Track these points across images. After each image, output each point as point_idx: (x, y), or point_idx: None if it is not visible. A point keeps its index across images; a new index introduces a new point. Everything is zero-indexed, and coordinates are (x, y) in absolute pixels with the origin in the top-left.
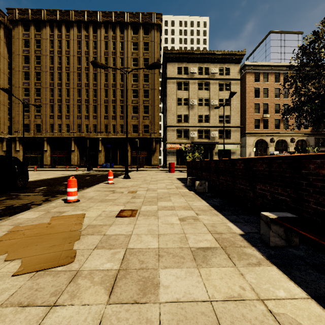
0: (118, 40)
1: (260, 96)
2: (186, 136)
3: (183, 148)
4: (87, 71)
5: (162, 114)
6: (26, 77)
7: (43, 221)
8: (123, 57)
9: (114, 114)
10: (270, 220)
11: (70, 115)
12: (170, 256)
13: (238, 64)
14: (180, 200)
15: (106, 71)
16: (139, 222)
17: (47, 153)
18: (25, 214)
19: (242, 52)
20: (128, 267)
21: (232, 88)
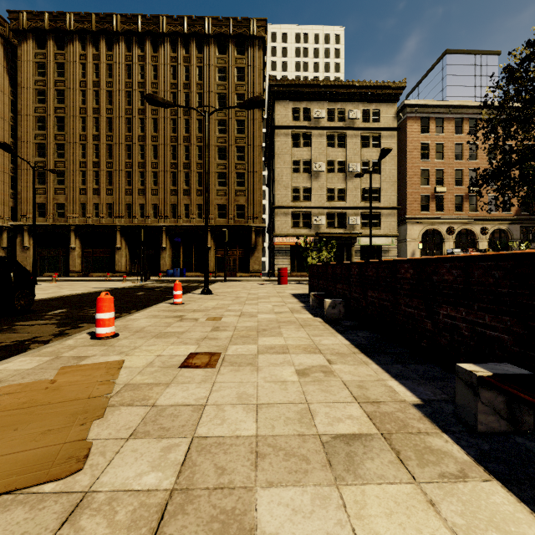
0: (193, 63)
1: (430, 156)
2: (307, 224)
3: (301, 243)
4: (142, 115)
5: (267, 187)
6: (41, 125)
7: (43, 375)
8: (201, 92)
9: (187, 186)
10: (479, 380)
11: (114, 188)
12: (280, 455)
13: (394, 104)
14: (298, 335)
15: (174, 116)
16: (223, 377)
17: (75, 252)
18: (13, 361)
19: (401, 84)
20: (192, 485)
21: (384, 144)
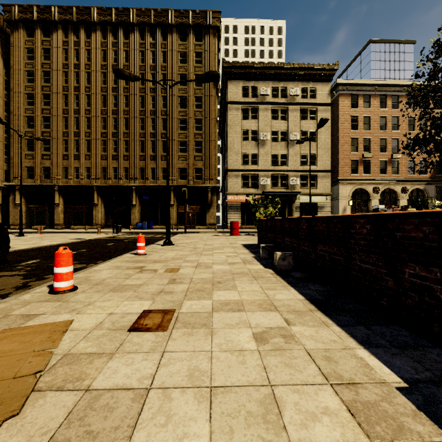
0: (158, 49)
1: (358, 127)
2: (255, 185)
3: (251, 200)
4: (115, 92)
5: (221, 153)
6: (30, 101)
7: None
8: (165, 73)
9: (153, 152)
10: None
11: (92, 154)
12: None
13: (328, 83)
14: (252, 288)
15: (142, 93)
16: (174, 344)
17: (59, 208)
18: None
19: (334, 66)
20: None
21: (320, 117)
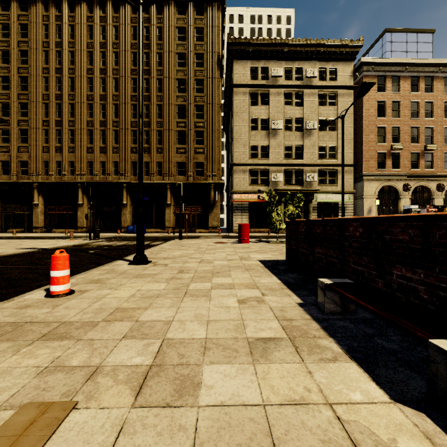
0: (153, 24)
1: (386, 114)
2: (265, 181)
3: (265, 196)
4: (103, 75)
5: (226, 150)
6: (5, 85)
7: None
8: (161, 52)
9: (147, 144)
10: None
11: (76, 146)
12: None
13: (351, 63)
14: None
15: (134, 75)
16: None
17: (38, 209)
18: None
19: (358, 42)
20: None
21: (341, 102)
